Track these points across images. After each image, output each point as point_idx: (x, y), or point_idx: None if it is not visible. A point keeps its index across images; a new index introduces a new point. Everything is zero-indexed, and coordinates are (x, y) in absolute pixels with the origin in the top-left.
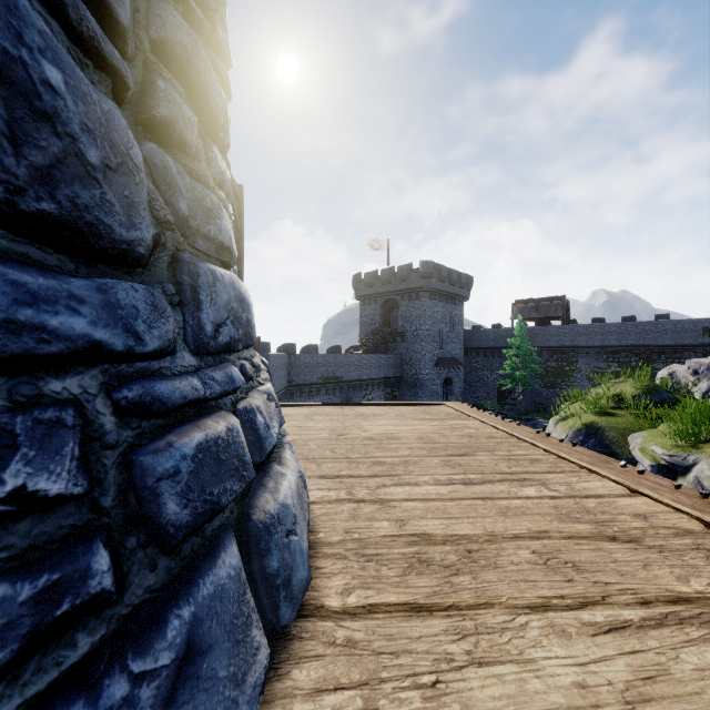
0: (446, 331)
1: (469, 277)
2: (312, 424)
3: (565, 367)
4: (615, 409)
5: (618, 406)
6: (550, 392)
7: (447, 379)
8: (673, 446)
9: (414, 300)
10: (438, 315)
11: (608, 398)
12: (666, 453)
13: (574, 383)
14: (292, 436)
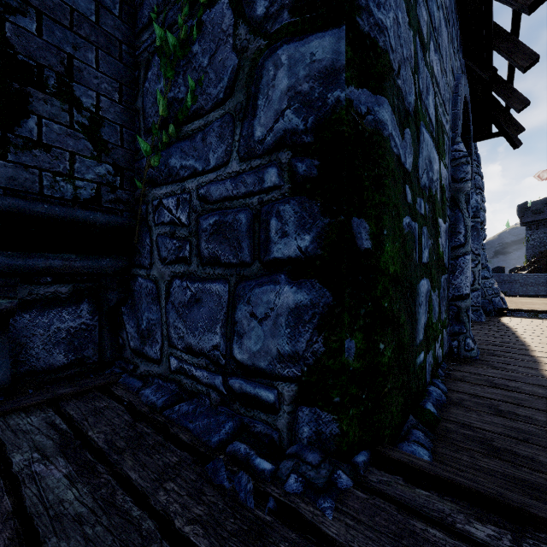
0: None
1: None
2: None
3: None
4: None
5: None
6: None
7: None
8: None
9: None
10: None
11: None
12: None
13: None
14: None
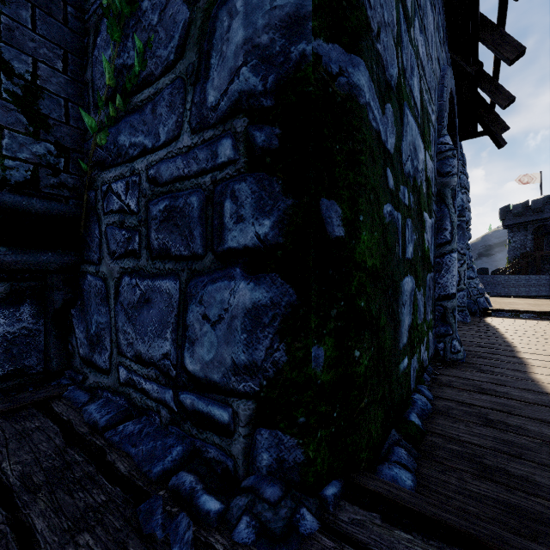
0: None
1: None
2: None
3: None
4: None
5: None
6: None
7: None
8: None
9: None
10: None
11: None
12: None
13: None
14: None
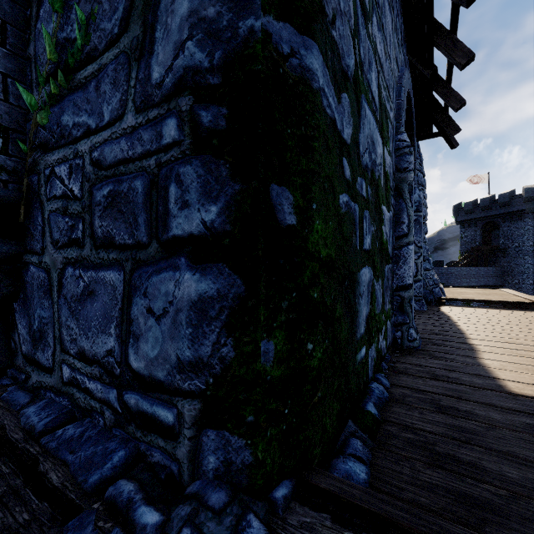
0: None
1: None
2: None
3: None
4: None
5: None
6: None
7: None
8: None
9: (516, 221)
10: None
11: None
12: None
13: None
14: None
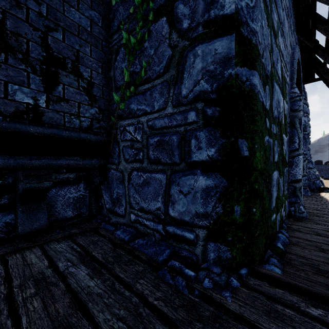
0: None
1: None
2: None
3: None
4: None
5: None
6: None
7: None
8: None
9: None
10: None
11: None
12: None
13: None
14: None
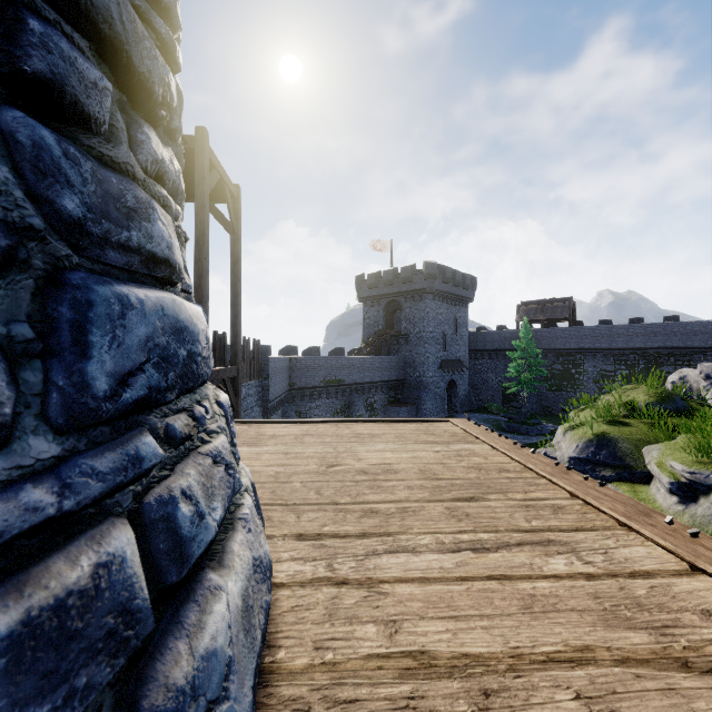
0: (450, 333)
1: (474, 279)
2: (301, 449)
3: (571, 370)
4: (627, 418)
5: (630, 415)
6: (556, 395)
7: (451, 382)
8: (694, 462)
9: (417, 301)
10: (442, 317)
11: (620, 406)
12: (686, 469)
13: (580, 386)
14: (275, 468)
